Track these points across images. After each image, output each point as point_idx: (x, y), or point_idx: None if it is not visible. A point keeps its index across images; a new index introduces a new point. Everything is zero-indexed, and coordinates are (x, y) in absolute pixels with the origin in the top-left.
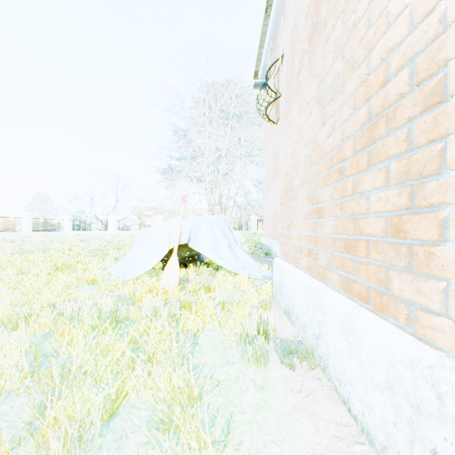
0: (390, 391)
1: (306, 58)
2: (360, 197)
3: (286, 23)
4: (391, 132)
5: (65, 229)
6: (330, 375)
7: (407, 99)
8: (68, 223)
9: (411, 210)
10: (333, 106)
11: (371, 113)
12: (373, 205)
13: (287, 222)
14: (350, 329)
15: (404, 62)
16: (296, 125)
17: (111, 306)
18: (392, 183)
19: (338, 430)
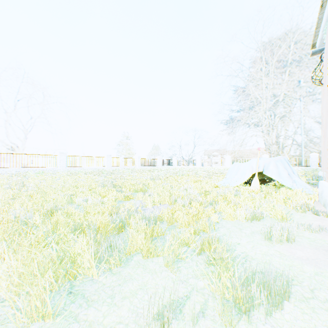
0: None
1: None
2: None
3: None
4: None
5: (174, 165)
6: None
7: None
8: (175, 161)
9: None
10: None
11: None
12: None
13: None
14: None
15: None
16: None
17: (236, 191)
18: None
19: None
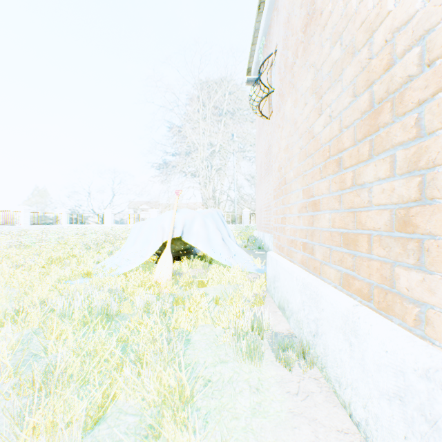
0: (400, 401)
1: (300, 49)
2: (361, 189)
3: (280, 17)
4: (396, 119)
5: (62, 222)
6: (329, 375)
7: (416, 81)
8: (65, 217)
9: (421, 202)
10: (330, 96)
11: (373, 100)
12: (376, 197)
13: (281, 215)
14: (351, 329)
15: (413, 42)
16: (290, 117)
17: (102, 301)
18: (398, 173)
19: (339, 439)
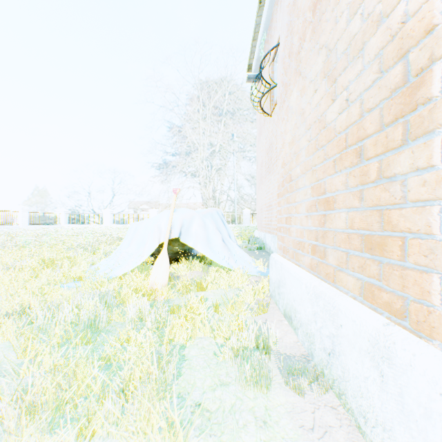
0: None
1: (309, 31)
2: (390, 182)
3: (283, 6)
4: None
5: (61, 222)
6: (350, 405)
7: None
8: (64, 217)
9: None
10: (347, 76)
11: (407, 72)
12: (413, 192)
13: (285, 215)
14: (383, 356)
15: None
16: (297, 108)
17: (89, 309)
18: None
19: None
